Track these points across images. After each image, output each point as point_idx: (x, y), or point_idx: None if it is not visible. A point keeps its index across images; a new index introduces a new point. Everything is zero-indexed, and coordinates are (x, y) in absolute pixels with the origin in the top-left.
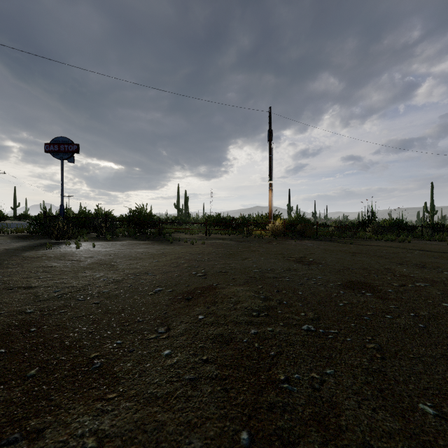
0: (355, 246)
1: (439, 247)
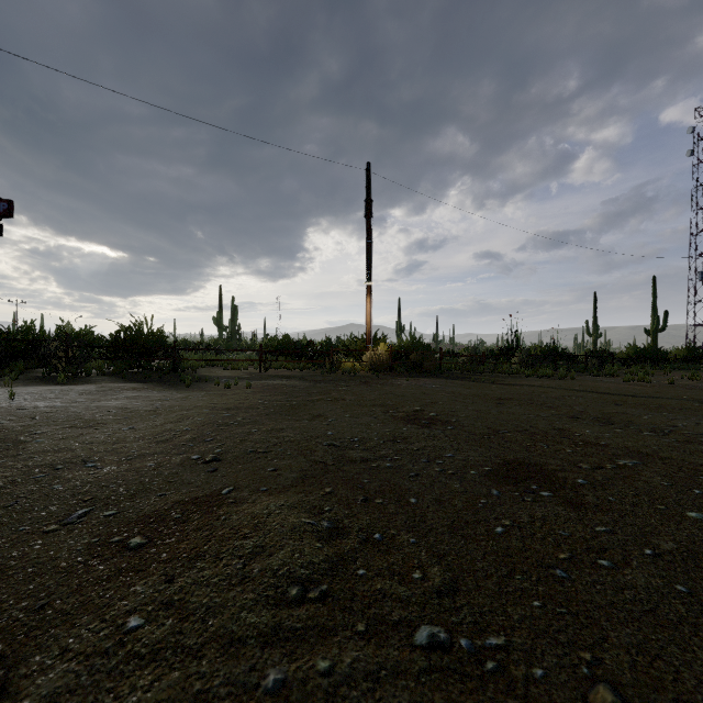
0: (499, 387)
1: (614, 386)
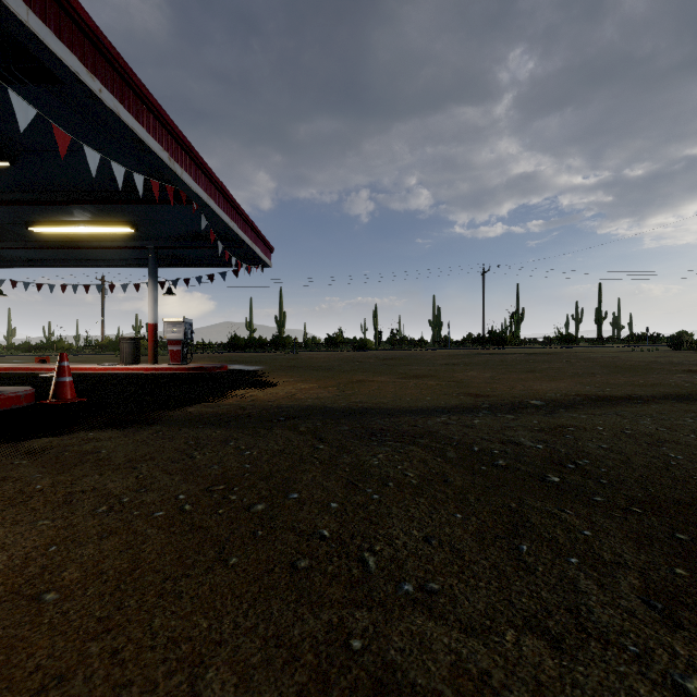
0: None
1: None
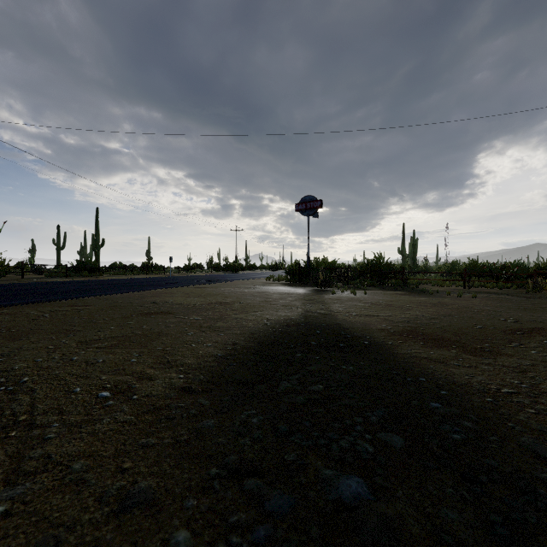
0: None
1: None
